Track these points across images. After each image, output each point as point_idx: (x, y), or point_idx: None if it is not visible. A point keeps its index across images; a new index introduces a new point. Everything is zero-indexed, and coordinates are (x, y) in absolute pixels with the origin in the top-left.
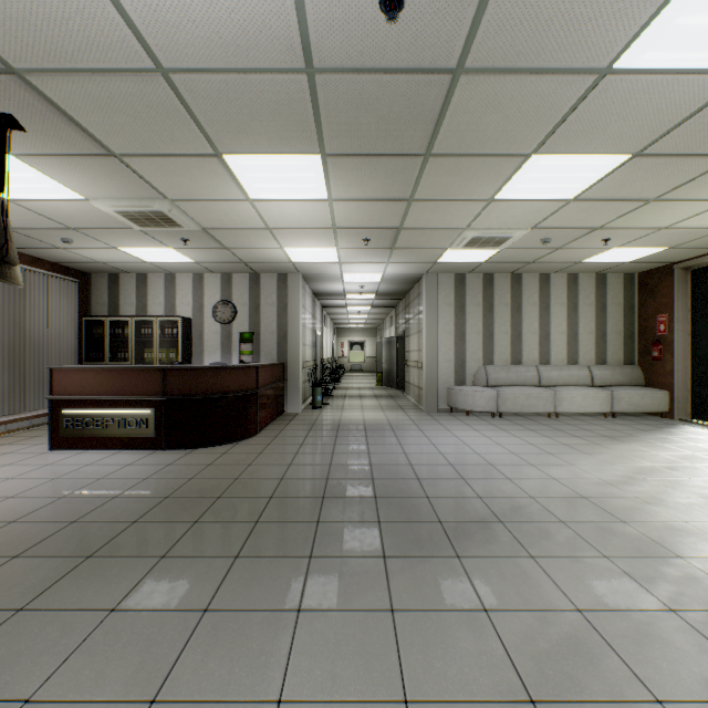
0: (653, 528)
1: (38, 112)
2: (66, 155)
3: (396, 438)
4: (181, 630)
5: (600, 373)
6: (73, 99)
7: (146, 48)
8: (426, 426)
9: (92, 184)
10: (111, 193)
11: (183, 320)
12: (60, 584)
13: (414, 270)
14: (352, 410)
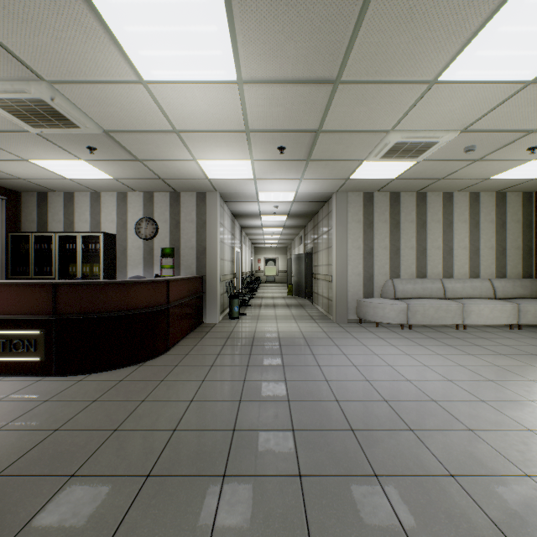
0: None
1: None
2: None
3: (313, 357)
4: None
5: (501, 286)
6: None
7: None
8: (341, 340)
9: None
10: None
11: (105, 235)
12: None
13: (325, 188)
14: (266, 321)
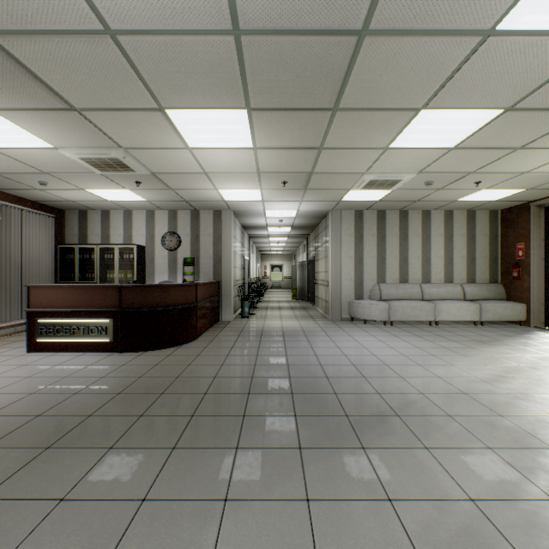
0: (526, 421)
1: (8, 70)
2: (36, 109)
3: (308, 342)
4: (121, 519)
5: (470, 289)
6: (36, 58)
7: (95, 10)
8: (332, 332)
9: (59, 135)
10: (75, 142)
11: (138, 247)
12: (19, 474)
13: (322, 207)
14: (273, 319)
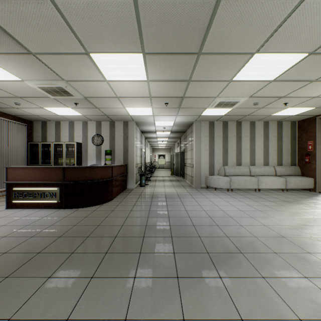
0: None
1: None
2: (6, 53)
3: (181, 202)
4: None
5: (279, 169)
6: (1, 15)
7: None
8: (195, 195)
9: (23, 71)
10: (34, 76)
11: (77, 143)
12: None
13: (189, 119)
14: (159, 187)
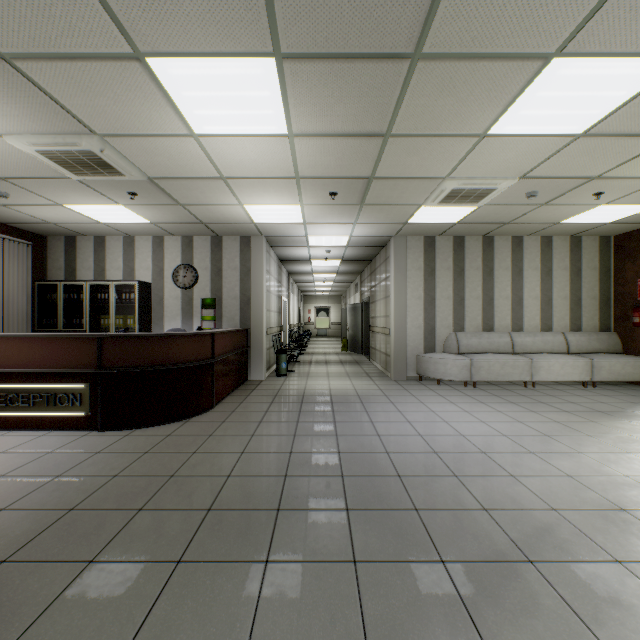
0: None
1: None
2: None
3: (366, 414)
4: None
5: (575, 340)
6: None
7: None
8: (397, 397)
9: None
10: (23, 124)
11: (140, 284)
12: None
13: (382, 232)
14: (317, 378)
